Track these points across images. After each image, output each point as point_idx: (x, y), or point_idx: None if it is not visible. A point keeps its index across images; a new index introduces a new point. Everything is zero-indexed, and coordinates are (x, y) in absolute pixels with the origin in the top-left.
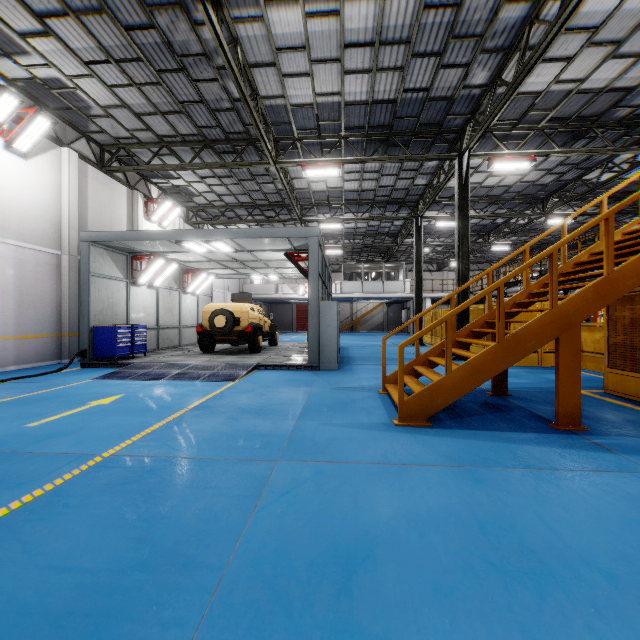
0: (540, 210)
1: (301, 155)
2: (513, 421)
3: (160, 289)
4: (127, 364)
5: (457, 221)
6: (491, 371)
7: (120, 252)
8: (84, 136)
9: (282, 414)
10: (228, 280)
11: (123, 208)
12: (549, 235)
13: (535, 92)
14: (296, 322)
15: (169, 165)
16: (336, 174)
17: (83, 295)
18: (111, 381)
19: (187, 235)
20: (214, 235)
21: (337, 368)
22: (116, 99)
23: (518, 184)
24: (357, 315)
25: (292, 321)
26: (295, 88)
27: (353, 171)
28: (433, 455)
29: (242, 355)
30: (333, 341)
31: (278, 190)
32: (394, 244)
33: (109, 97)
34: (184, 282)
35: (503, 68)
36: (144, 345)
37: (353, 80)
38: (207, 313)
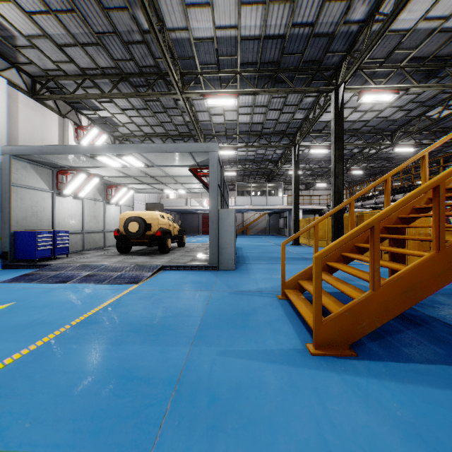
0: (389, 141)
1: (204, 89)
2: (445, 343)
3: (85, 200)
4: (46, 265)
5: (333, 143)
6: (428, 287)
7: (45, 166)
8: (15, 67)
9: (175, 334)
10: (148, 195)
11: (54, 132)
12: (390, 162)
13: (404, 30)
14: (201, 227)
15: (91, 94)
16: (233, 104)
17: (5, 203)
18: (17, 284)
19: (100, 149)
20: (124, 149)
21: (234, 268)
22: (37, 28)
23: (374, 119)
24: (247, 222)
25: (198, 227)
26: (197, 20)
27: (246, 105)
28: (393, 433)
29: (152, 256)
30: (231, 244)
31: (186, 122)
32: (275, 168)
33: (30, 26)
34: (108, 195)
35: (382, 2)
36: (66, 247)
37: (248, 13)
38: (123, 220)
